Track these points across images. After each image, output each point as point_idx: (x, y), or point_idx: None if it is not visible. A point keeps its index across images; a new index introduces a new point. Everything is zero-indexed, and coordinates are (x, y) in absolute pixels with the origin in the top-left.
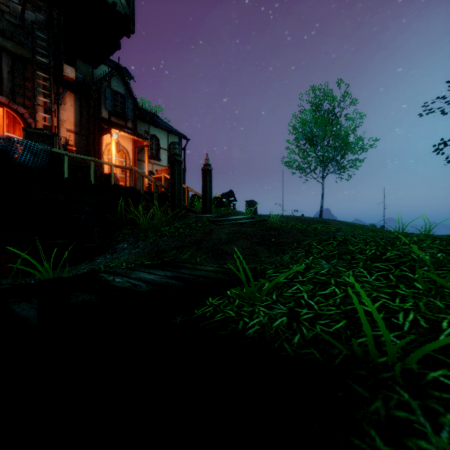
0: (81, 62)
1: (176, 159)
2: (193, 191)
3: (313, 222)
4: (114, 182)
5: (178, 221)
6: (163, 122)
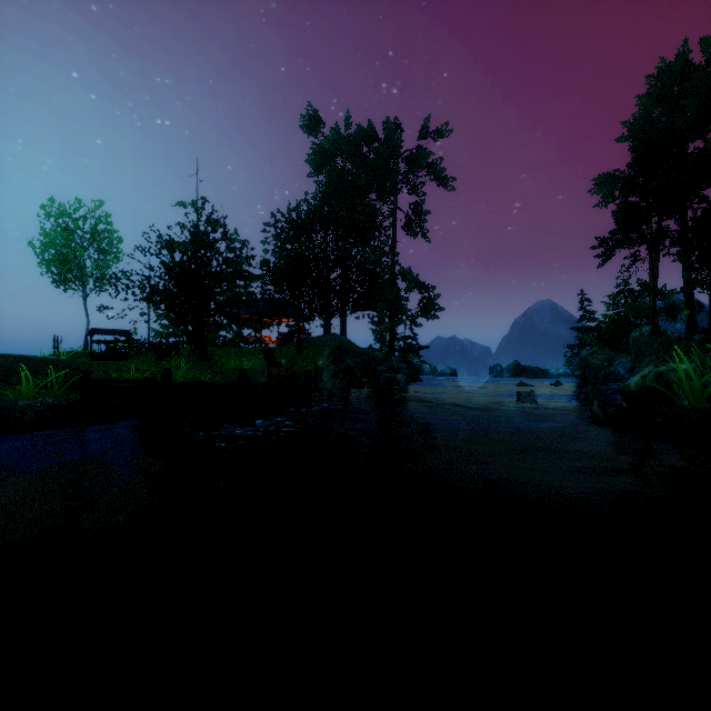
0: None
1: None
2: None
3: None
4: None
5: None
6: None
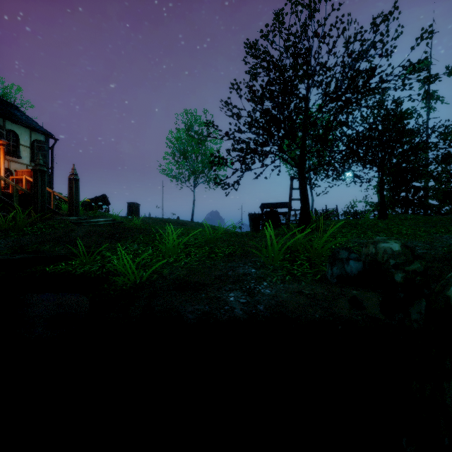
0: None
1: (40, 169)
2: (60, 195)
3: (174, 224)
4: None
5: (42, 223)
6: (24, 116)
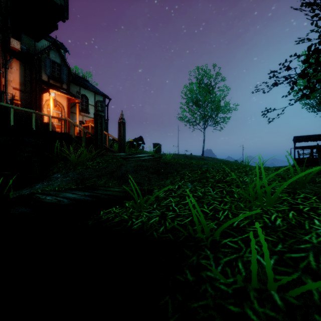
0: (26, 36)
1: (99, 114)
2: (112, 136)
3: (195, 158)
4: (52, 129)
5: (100, 158)
6: (91, 85)
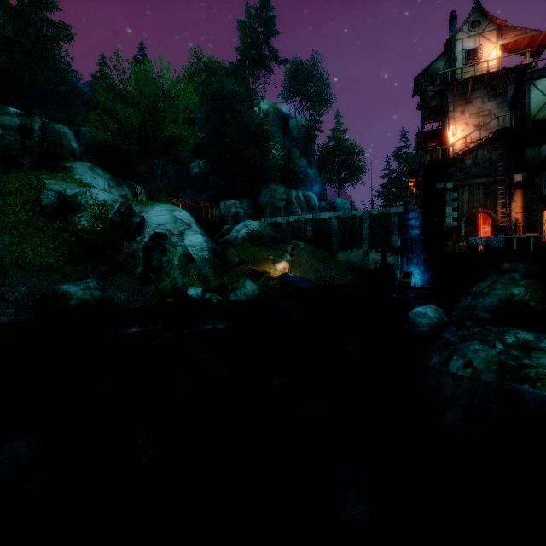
0: (529, 148)
1: None
2: None
3: None
4: None
5: None
6: None
